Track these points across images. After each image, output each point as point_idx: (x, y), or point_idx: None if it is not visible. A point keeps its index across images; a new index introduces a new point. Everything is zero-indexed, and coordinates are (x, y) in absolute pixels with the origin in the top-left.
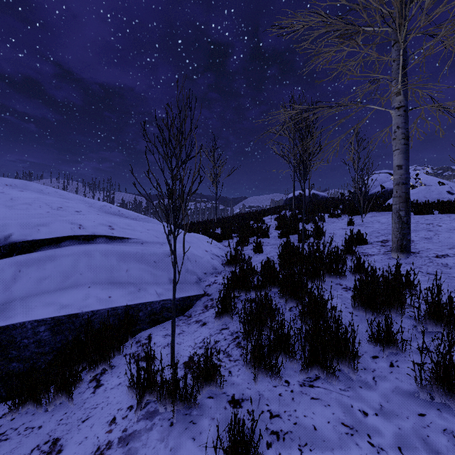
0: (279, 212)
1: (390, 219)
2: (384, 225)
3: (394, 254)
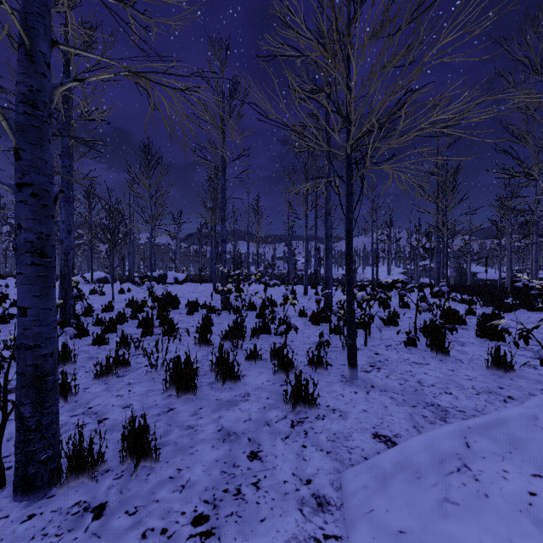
0: None
1: None
2: None
3: None
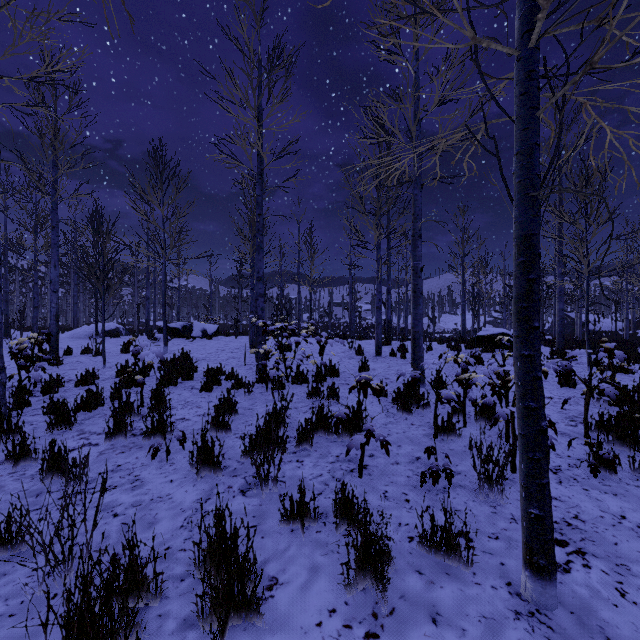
0: None
1: None
2: None
3: None
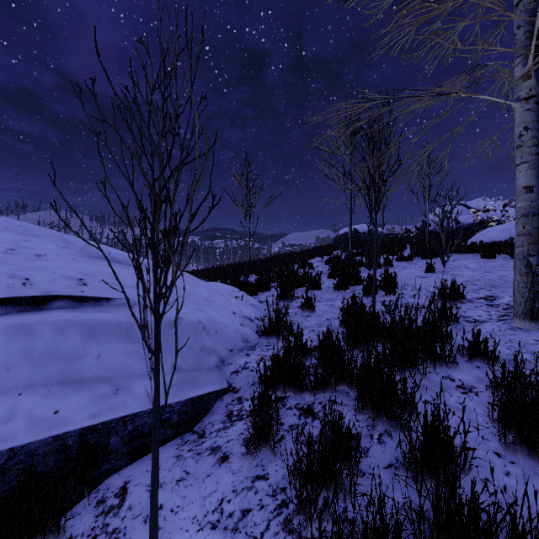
0: (330, 253)
1: (482, 264)
2: (477, 272)
3: (519, 322)
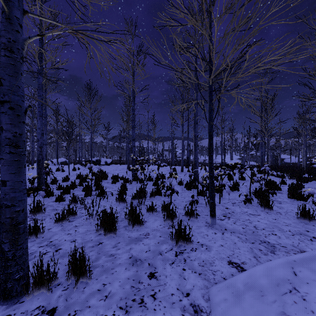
0: None
1: None
2: None
3: None
